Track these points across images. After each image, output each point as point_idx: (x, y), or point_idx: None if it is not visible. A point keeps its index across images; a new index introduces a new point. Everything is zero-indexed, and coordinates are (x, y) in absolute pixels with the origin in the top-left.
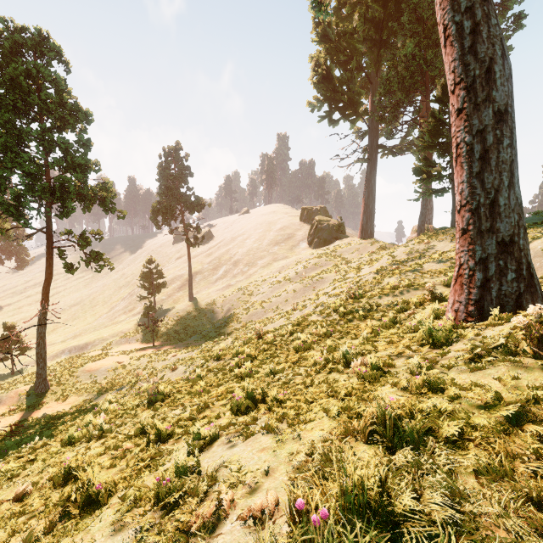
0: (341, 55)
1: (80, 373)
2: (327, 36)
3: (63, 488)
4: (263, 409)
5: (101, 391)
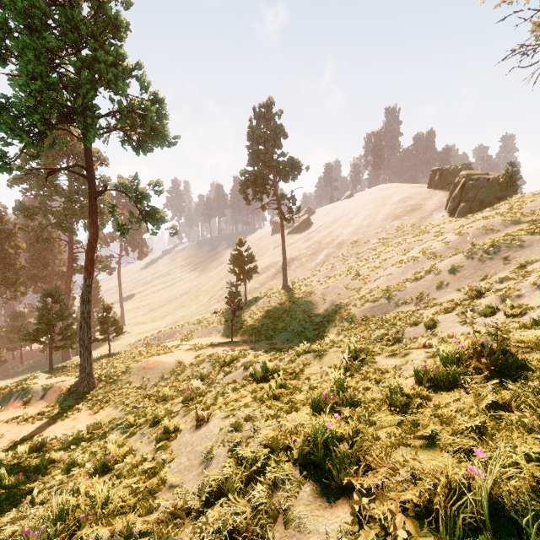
0: None
1: (134, 370)
2: None
3: None
4: None
5: (136, 408)
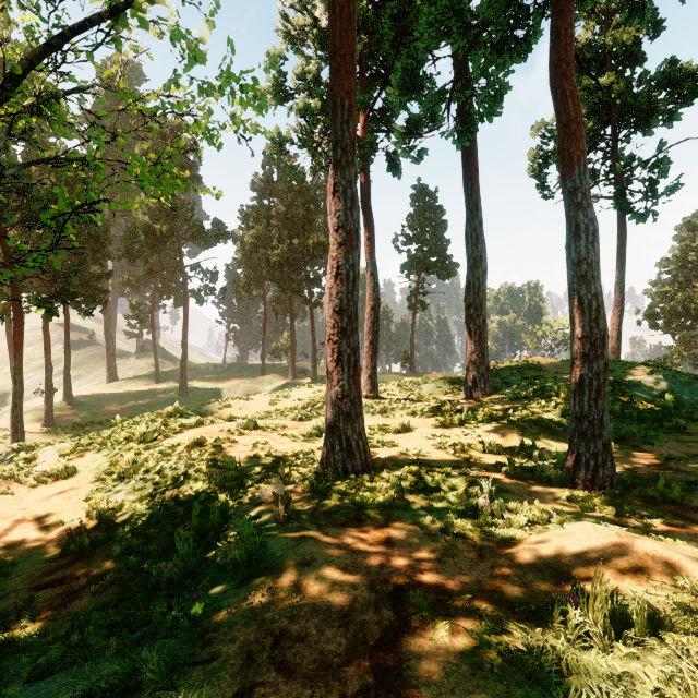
0: None
1: None
2: None
3: None
4: None
5: None
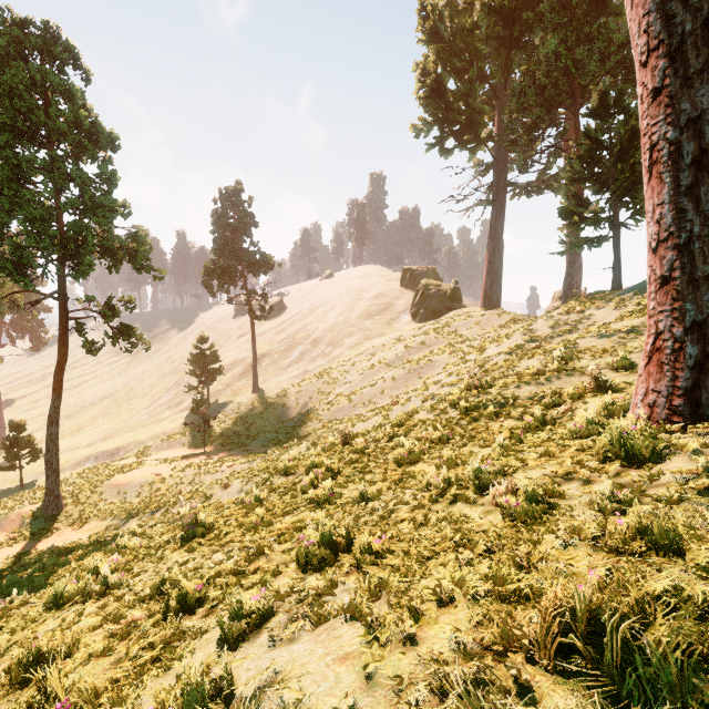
0: (457, 60)
1: (104, 489)
2: (437, 34)
3: (23, 689)
4: (347, 565)
5: (131, 514)
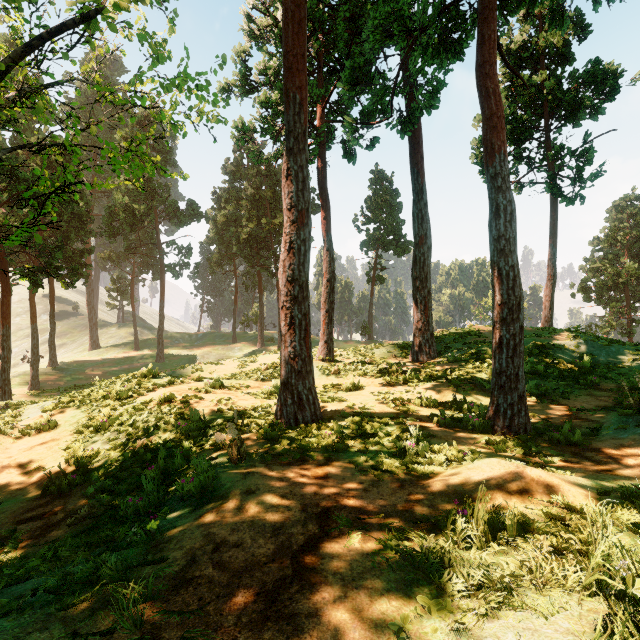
0: None
1: None
2: None
3: None
4: None
5: None
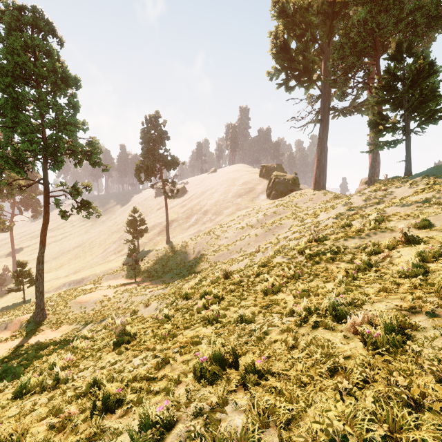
0: (297, 29)
1: (72, 304)
2: (284, 12)
3: None
4: (235, 382)
5: (87, 321)
